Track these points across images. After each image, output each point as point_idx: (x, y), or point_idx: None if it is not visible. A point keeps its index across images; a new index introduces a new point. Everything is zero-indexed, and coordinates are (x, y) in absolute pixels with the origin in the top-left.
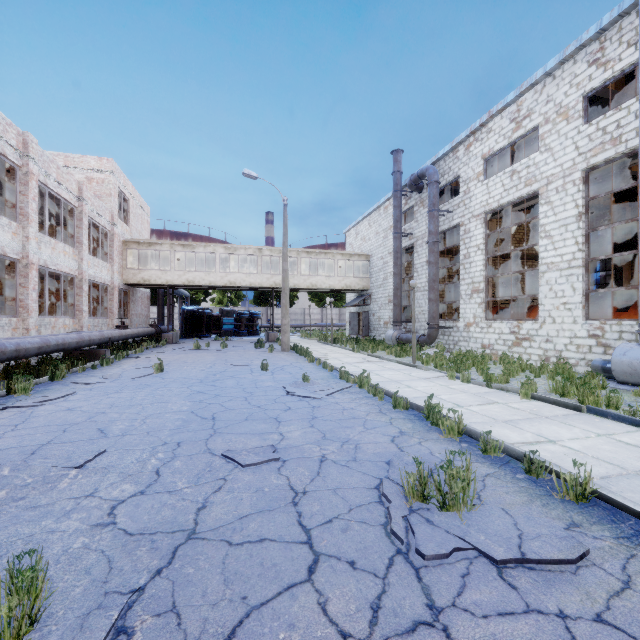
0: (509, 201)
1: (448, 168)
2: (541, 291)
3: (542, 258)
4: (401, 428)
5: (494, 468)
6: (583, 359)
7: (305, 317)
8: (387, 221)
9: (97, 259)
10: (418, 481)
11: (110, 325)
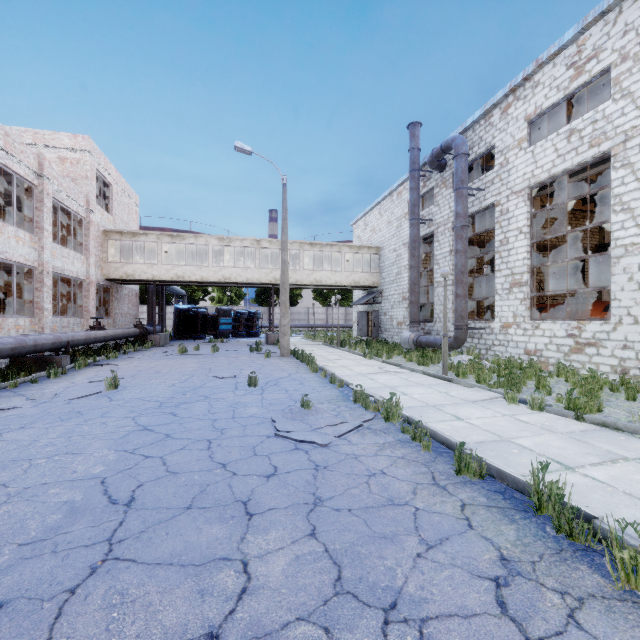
0: (565, 169)
1: (478, 138)
2: (615, 282)
3: (617, 239)
4: (498, 544)
5: None
6: None
7: (309, 317)
8: (401, 208)
9: (67, 249)
10: None
11: (85, 326)
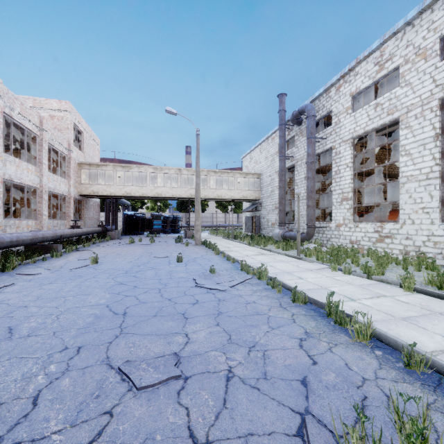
0: (373, 128)
1: (322, 105)
2: (401, 198)
3: (402, 172)
4: (305, 327)
5: (430, 394)
6: (440, 253)
7: (213, 220)
8: (274, 148)
9: (56, 176)
10: (363, 442)
11: (67, 225)
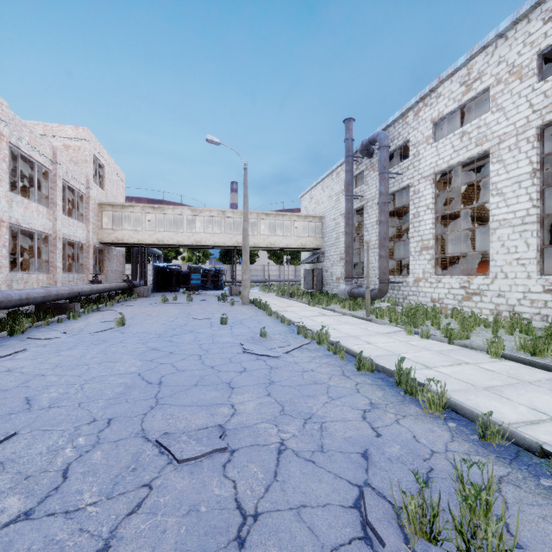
0: (459, 161)
1: (397, 133)
2: (492, 247)
3: (494, 215)
4: (370, 398)
5: (505, 466)
6: (538, 314)
7: (265, 273)
8: (339, 185)
9: (72, 219)
10: (422, 509)
11: (85, 280)
